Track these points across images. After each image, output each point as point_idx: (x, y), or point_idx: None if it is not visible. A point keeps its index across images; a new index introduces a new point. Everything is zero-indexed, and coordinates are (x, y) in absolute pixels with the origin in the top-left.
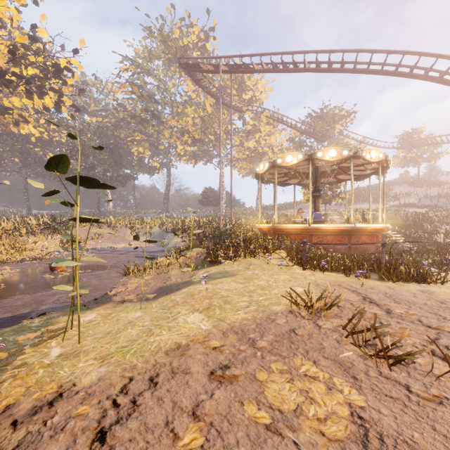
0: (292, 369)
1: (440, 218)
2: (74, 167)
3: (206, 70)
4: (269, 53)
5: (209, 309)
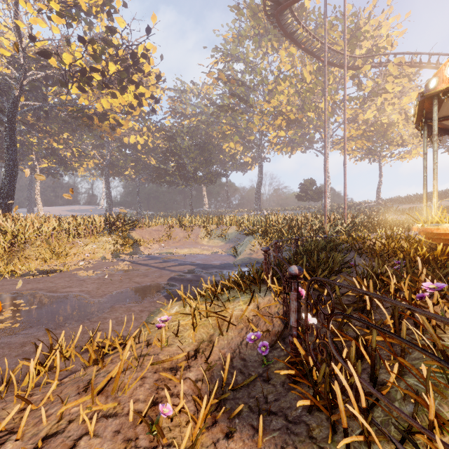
0: None
1: None
2: (170, 169)
3: None
4: None
5: None
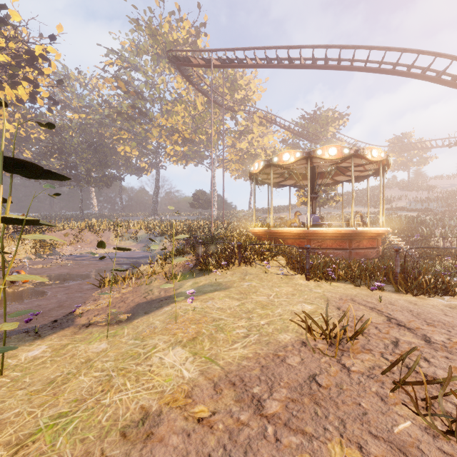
0: None
1: (433, 221)
2: (54, 166)
3: (196, 64)
4: (263, 47)
5: (196, 340)
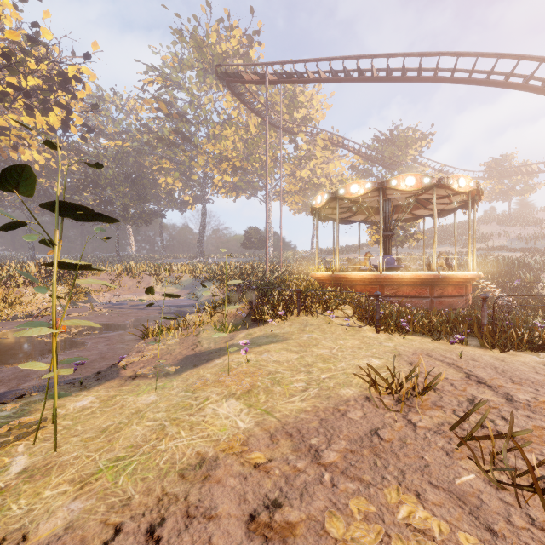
0: (383, 510)
1: (540, 264)
2: (88, 202)
3: (249, 81)
4: (328, 58)
5: (251, 392)
